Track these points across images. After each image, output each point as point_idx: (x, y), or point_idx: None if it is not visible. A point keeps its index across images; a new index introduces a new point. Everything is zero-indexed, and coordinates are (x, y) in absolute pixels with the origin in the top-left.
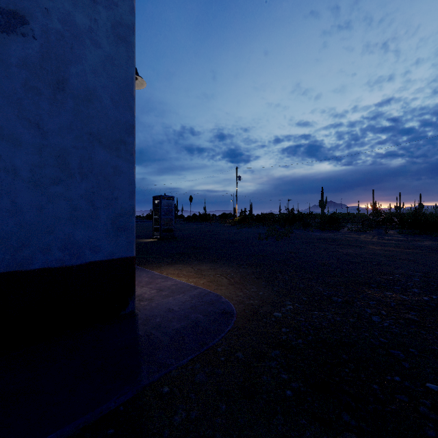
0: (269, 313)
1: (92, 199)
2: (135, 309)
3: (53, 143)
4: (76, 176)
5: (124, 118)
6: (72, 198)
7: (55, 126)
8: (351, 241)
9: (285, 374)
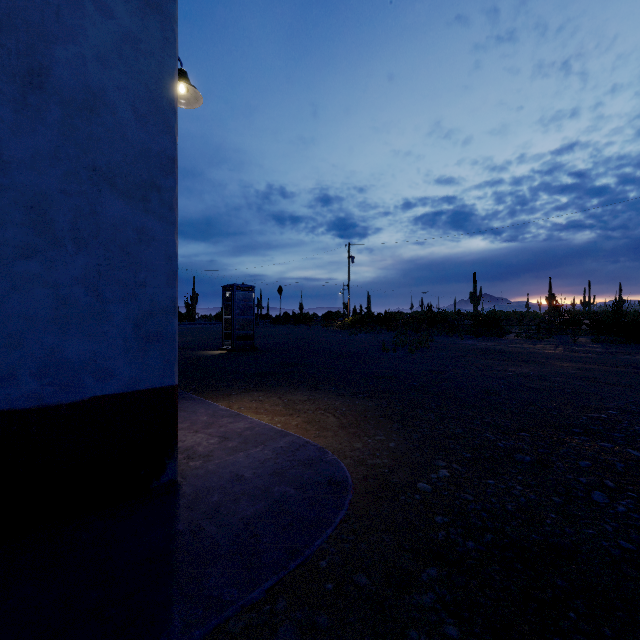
0: (409, 485)
1: (98, 285)
2: (177, 477)
3: (20, 183)
4: (67, 245)
5: (158, 144)
6: (58, 283)
7: (25, 153)
8: (523, 353)
9: (452, 624)
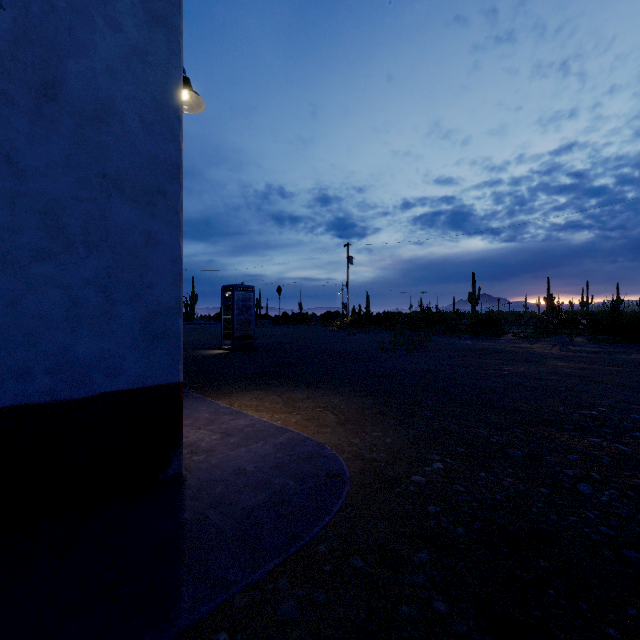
0: (404, 477)
1: (107, 287)
2: (182, 470)
3: (35, 190)
4: (79, 248)
5: (164, 151)
6: (70, 284)
7: (40, 161)
8: (520, 353)
9: (440, 600)
